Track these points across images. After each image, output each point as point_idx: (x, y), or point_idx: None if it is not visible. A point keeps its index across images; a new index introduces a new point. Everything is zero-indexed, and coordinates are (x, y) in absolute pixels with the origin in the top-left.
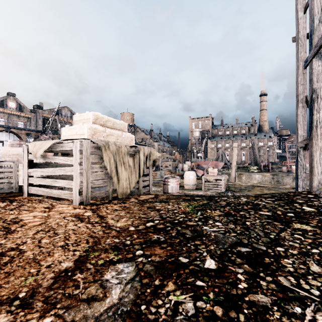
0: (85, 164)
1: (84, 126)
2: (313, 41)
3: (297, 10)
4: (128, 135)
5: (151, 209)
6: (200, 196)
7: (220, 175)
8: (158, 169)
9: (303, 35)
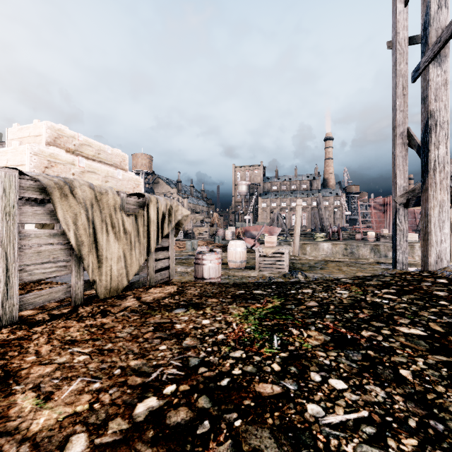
0: (1, 227)
1: (23, 148)
2: (429, 37)
3: (394, 0)
4: (130, 175)
5: (162, 331)
6: (261, 285)
7: (281, 246)
8: (188, 238)
9: (404, 39)
